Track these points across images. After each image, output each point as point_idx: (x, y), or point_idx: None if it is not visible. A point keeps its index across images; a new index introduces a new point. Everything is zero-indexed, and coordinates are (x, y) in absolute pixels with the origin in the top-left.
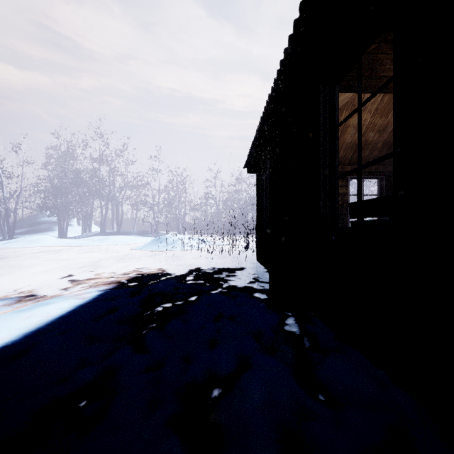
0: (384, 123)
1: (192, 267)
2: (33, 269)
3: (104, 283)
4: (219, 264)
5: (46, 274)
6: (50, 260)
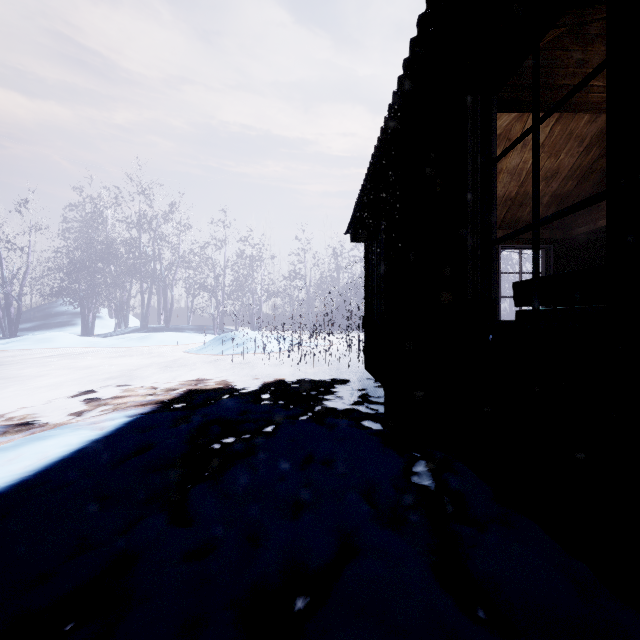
0: (553, 166)
1: (270, 380)
2: (36, 381)
3: (137, 404)
4: (309, 374)
5: (54, 389)
6: (63, 369)
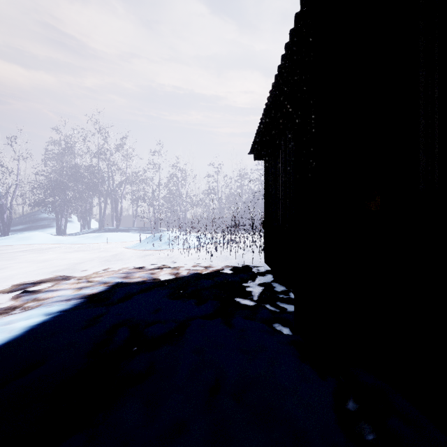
0: None
1: (186, 273)
2: None
3: (63, 299)
4: (220, 268)
5: (3, 282)
6: (25, 262)
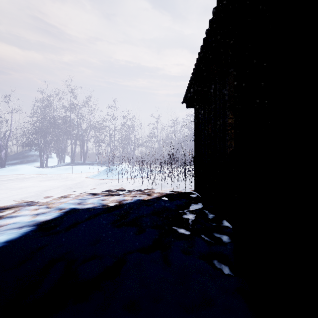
0: None
1: (131, 200)
2: None
3: (16, 227)
4: (158, 195)
5: None
6: (6, 189)
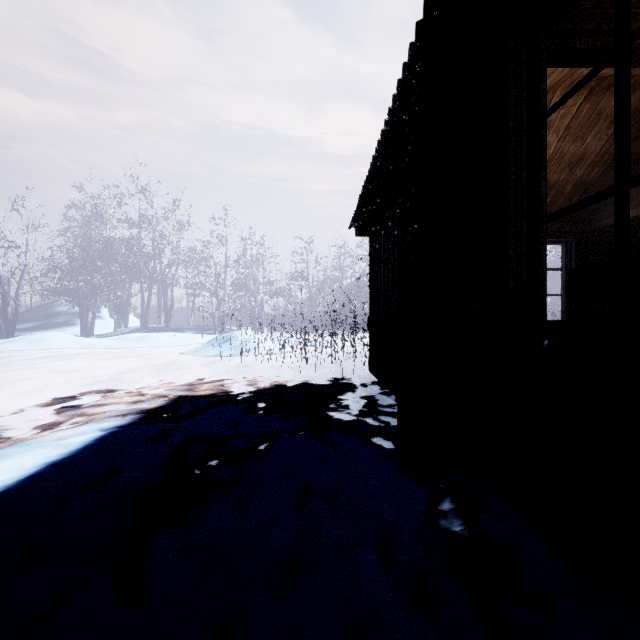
0: (578, 150)
1: (268, 385)
2: (16, 386)
3: (117, 414)
4: (311, 378)
5: (31, 396)
6: (50, 371)
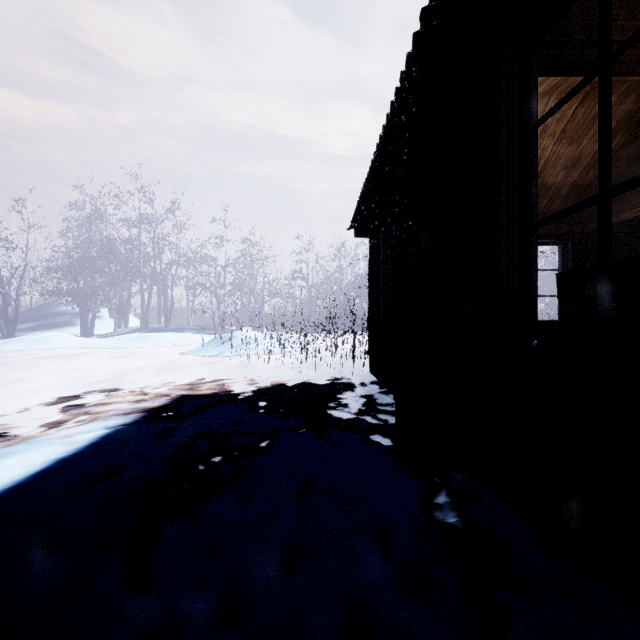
0: (574, 153)
1: (268, 384)
2: (20, 386)
3: (120, 413)
4: (311, 378)
5: (35, 395)
6: (52, 371)
